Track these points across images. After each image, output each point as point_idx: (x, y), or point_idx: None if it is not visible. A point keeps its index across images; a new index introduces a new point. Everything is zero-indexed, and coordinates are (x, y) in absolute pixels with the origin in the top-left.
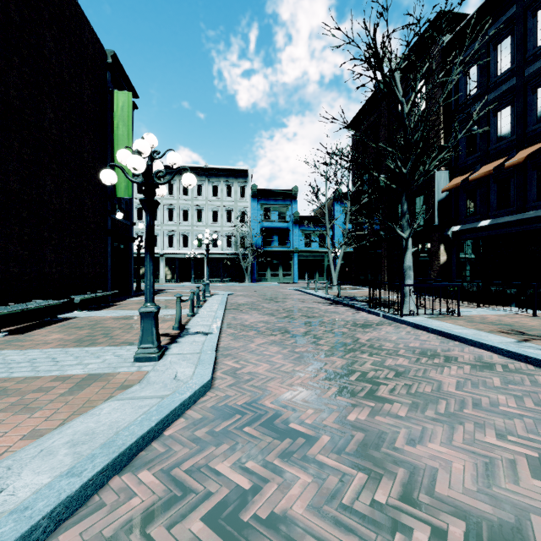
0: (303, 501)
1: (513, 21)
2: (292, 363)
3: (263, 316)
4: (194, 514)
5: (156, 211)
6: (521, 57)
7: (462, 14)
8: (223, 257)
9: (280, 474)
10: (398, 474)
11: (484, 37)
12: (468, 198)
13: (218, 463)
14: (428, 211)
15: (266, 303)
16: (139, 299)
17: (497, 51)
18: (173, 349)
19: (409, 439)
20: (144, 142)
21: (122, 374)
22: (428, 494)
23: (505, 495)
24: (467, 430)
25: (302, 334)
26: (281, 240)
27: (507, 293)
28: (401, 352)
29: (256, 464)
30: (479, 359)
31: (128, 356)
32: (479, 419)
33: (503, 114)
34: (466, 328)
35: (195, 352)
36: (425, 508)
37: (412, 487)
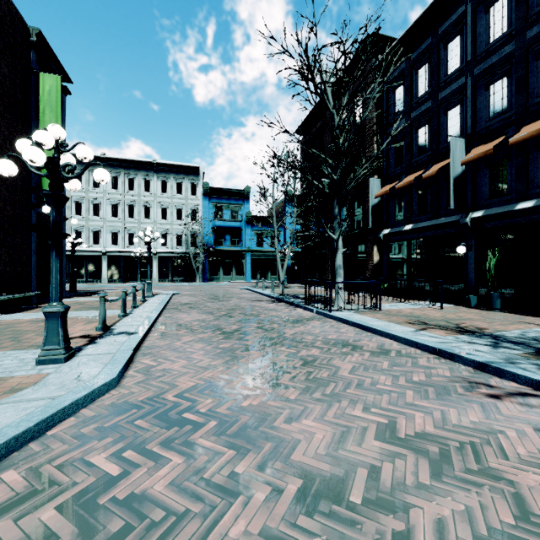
0: (166, 480)
1: (430, 50)
2: (210, 359)
3: (201, 315)
4: (50, 504)
5: (98, 206)
6: (436, 82)
7: (392, 38)
8: (173, 256)
9: (154, 459)
10: (265, 448)
11: (408, 61)
12: (396, 204)
13: (95, 456)
14: (365, 215)
15: (210, 302)
16: (71, 300)
17: (418, 75)
18: (87, 350)
19: (289, 418)
20: (46, 133)
21: (17, 377)
22: (284, 461)
23: (346, 455)
24: (341, 407)
25: (232, 331)
26: (234, 239)
27: (426, 289)
28: (317, 344)
29: (134, 453)
30: (381, 347)
31: (32, 359)
32: (356, 397)
33: (422, 131)
34: (380, 320)
35: (111, 352)
36: (275, 473)
37: (272, 457)
